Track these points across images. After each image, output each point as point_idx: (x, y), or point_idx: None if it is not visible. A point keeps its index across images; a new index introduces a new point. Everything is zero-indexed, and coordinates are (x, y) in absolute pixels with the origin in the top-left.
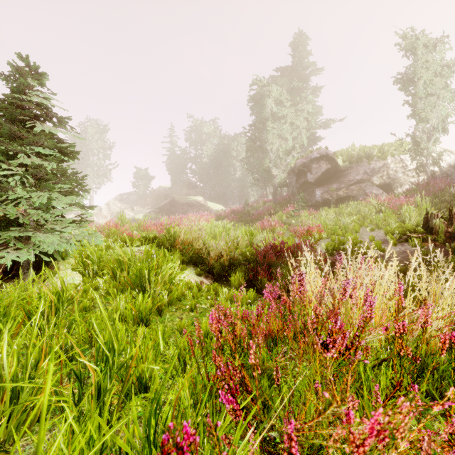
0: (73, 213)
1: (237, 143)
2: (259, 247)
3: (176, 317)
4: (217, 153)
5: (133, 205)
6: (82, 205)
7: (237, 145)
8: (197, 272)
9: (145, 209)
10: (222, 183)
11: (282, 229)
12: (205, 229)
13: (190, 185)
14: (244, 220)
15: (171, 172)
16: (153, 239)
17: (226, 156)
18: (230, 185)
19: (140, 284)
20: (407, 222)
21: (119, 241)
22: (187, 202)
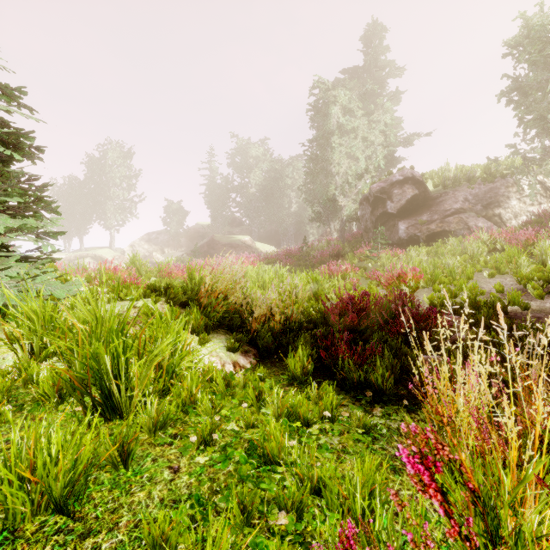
0: (89, 257)
1: (292, 169)
2: (326, 301)
3: (165, 466)
4: (268, 181)
5: (163, 246)
6: (34, 231)
7: (293, 171)
8: (230, 345)
9: (178, 251)
10: (274, 218)
11: (356, 275)
12: (250, 275)
13: (234, 221)
14: (303, 264)
15: (211, 205)
16: (166, 289)
17: (279, 185)
18: (284, 222)
19: (97, 383)
20: (549, 264)
21: (111, 291)
22: (229, 242)
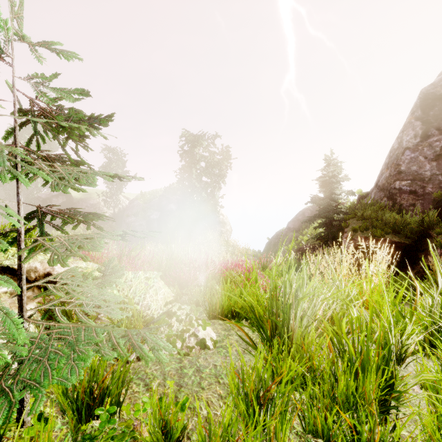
0: None
1: None
2: None
3: None
4: None
5: None
6: None
7: None
8: None
9: None
10: None
11: None
12: None
13: None
14: None
15: None
16: None
17: None
18: None
19: None
20: None
21: None
22: None
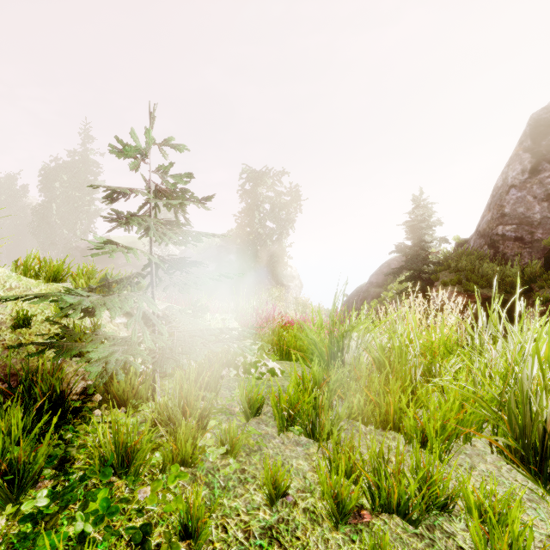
0: None
1: (5, 187)
2: None
3: None
4: None
5: None
6: None
7: (6, 189)
8: None
9: None
10: None
11: None
12: None
13: None
14: None
15: None
16: None
17: None
18: None
19: None
20: None
21: None
22: None
